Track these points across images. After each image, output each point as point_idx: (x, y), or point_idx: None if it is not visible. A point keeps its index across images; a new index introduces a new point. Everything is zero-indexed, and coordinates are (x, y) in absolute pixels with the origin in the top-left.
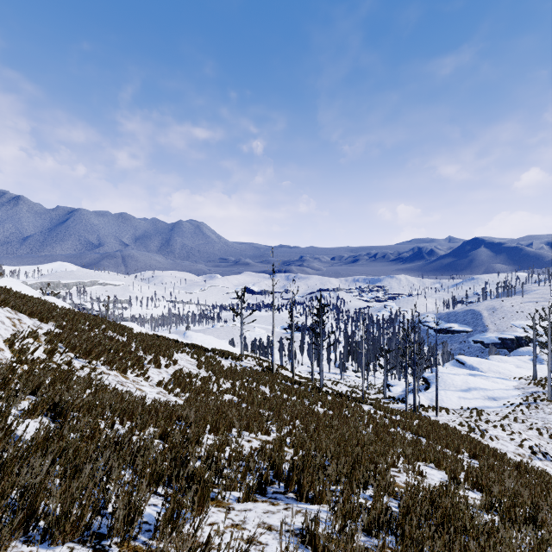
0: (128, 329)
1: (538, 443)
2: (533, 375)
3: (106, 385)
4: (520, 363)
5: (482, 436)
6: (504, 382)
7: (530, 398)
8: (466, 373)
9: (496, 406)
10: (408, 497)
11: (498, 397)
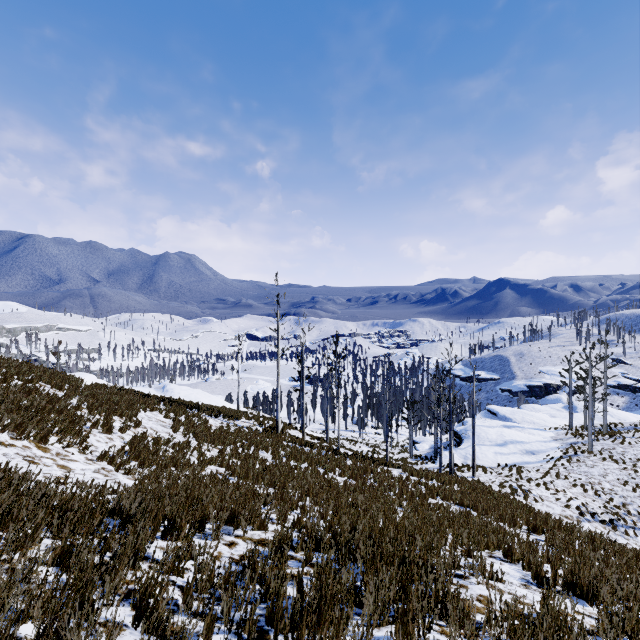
0: (74, 379)
1: (585, 502)
2: (569, 424)
3: None
4: (553, 412)
5: (526, 498)
6: (541, 433)
7: (570, 451)
8: (500, 424)
9: (535, 461)
10: None
11: (537, 450)
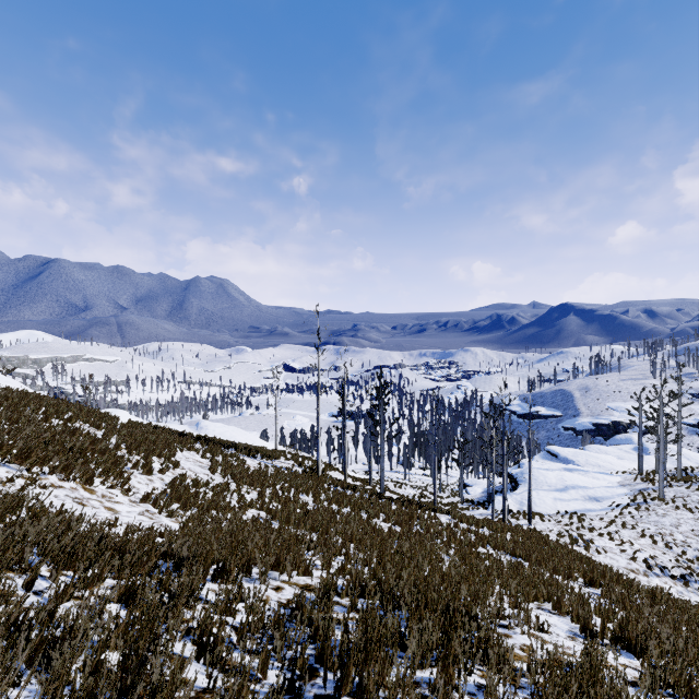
0: (110, 418)
1: (653, 555)
2: (639, 468)
3: (42, 508)
4: (622, 454)
5: (587, 549)
6: (607, 478)
7: (638, 497)
8: (560, 467)
9: (599, 509)
10: (549, 695)
11: (601, 496)
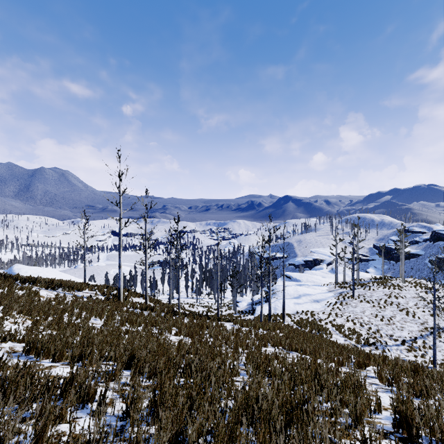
0: None
1: (356, 332)
2: (336, 281)
3: None
4: (323, 274)
5: (321, 334)
6: (320, 288)
7: (340, 297)
8: (294, 284)
9: (320, 307)
10: None
11: (320, 299)
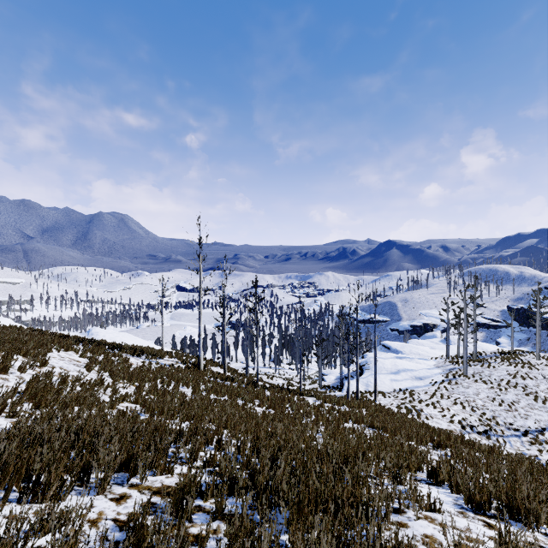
0: None
1: (464, 417)
2: (447, 354)
3: None
4: (433, 345)
5: (419, 417)
6: (426, 362)
7: (449, 375)
8: (393, 356)
9: (423, 385)
10: None
11: (424, 376)
